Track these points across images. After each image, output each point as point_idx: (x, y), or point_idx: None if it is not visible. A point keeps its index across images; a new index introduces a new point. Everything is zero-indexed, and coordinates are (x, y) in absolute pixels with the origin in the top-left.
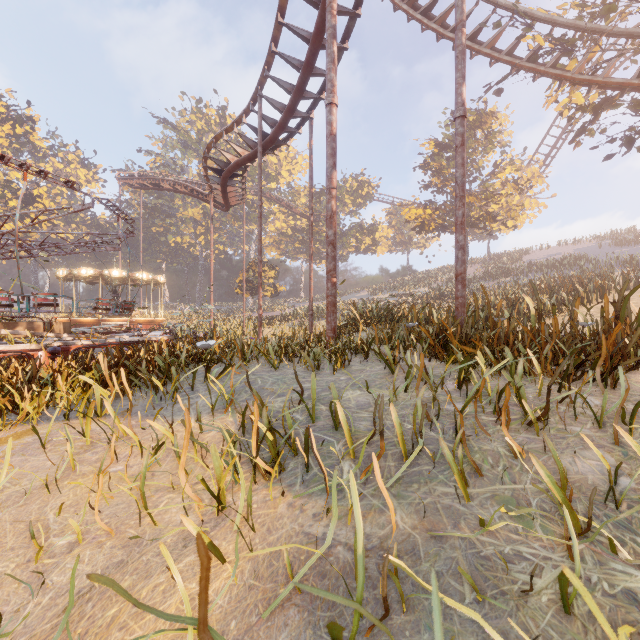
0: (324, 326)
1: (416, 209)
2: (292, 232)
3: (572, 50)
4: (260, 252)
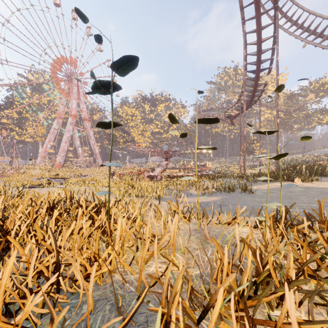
0: None
1: None
2: (274, 119)
3: None
4: (240, 148)
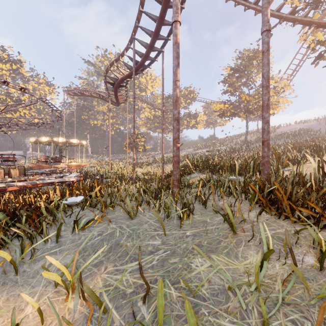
0: (170, 167)
1: (220, 104)
2: (153, 118)
3: (318, 6)
4: (134, 127)
